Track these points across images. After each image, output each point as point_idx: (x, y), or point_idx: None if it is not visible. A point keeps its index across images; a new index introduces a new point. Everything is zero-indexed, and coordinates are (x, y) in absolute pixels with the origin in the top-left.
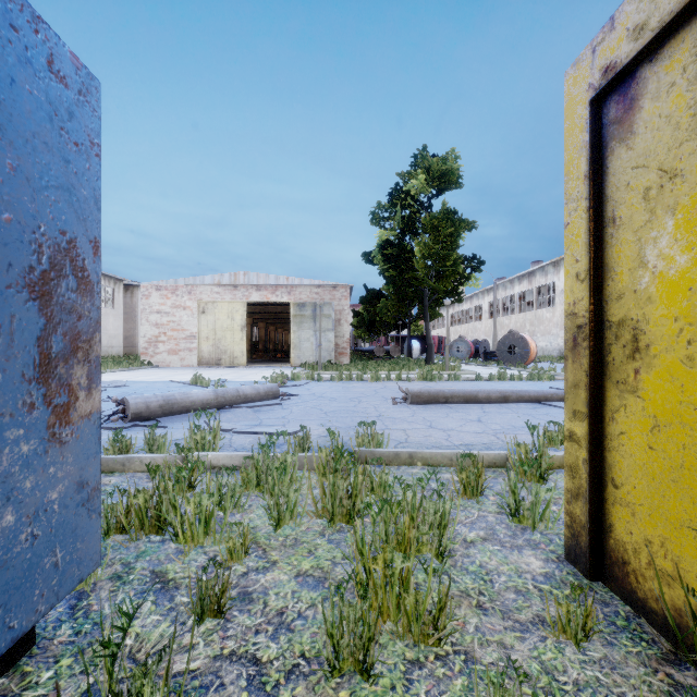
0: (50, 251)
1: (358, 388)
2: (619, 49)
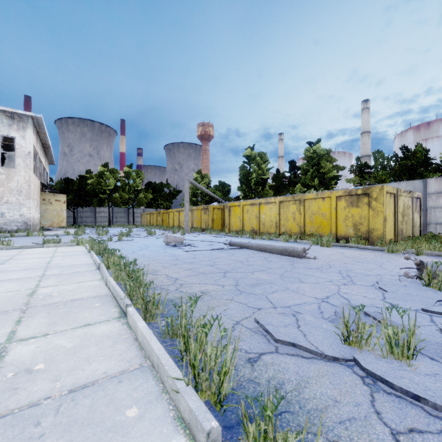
0: None
1: (250, 278)
2: (387, 190)
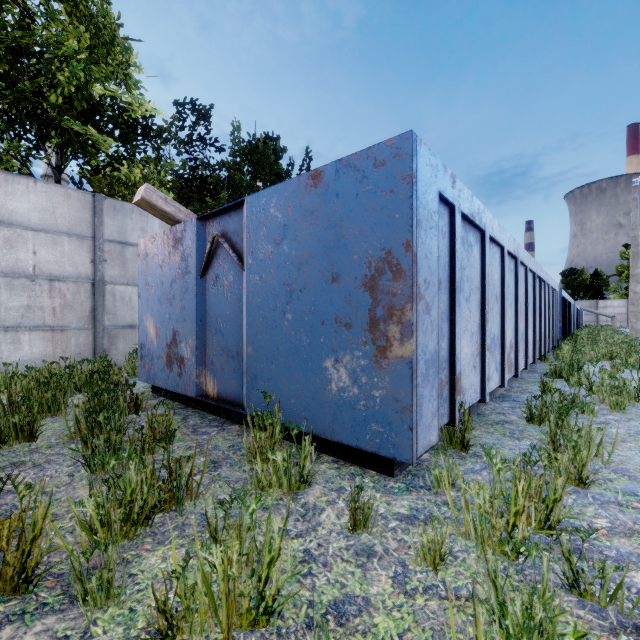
0: (375, 263)
1: None
2: None
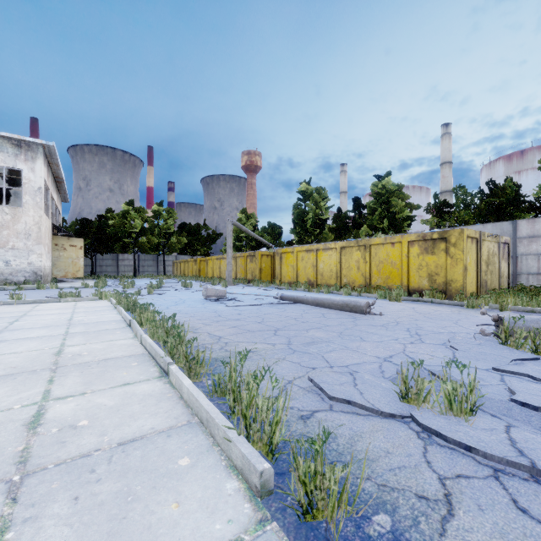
0: None
1: (305, 336)
2: (468, 234)
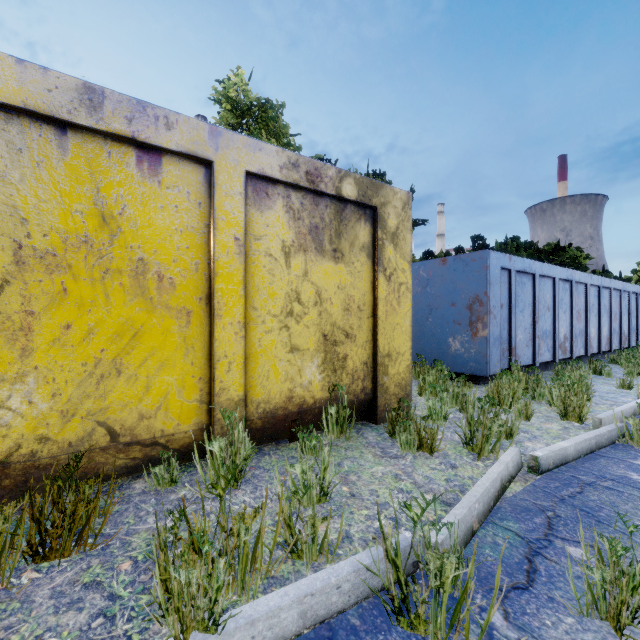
0: (471, 299)
1: None
2: None
